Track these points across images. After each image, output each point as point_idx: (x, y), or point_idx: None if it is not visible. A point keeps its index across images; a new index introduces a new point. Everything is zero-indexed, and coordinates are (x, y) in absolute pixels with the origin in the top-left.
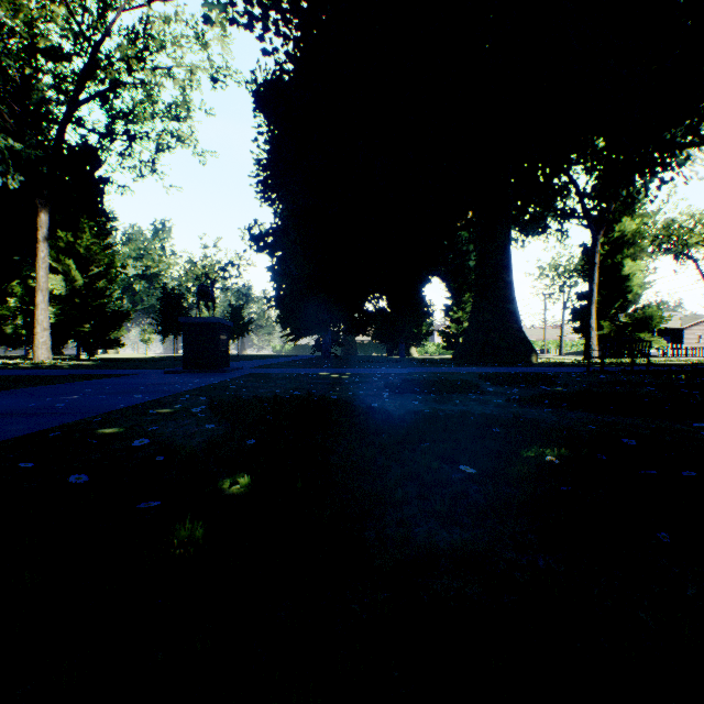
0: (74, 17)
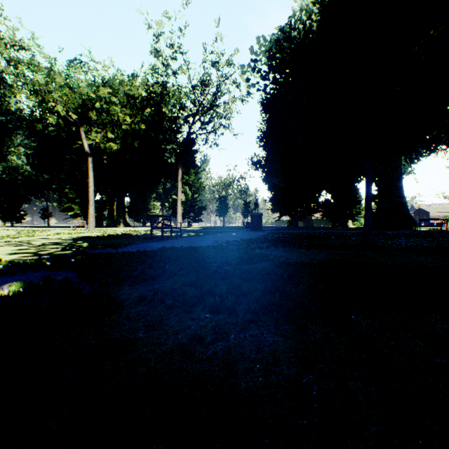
0: (195, 96)
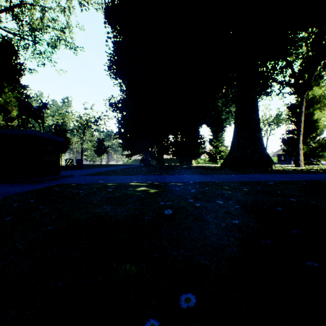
0: None
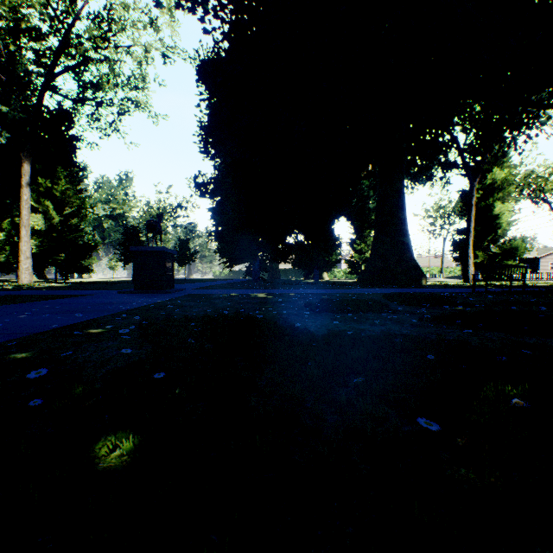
0: (50, 3)
